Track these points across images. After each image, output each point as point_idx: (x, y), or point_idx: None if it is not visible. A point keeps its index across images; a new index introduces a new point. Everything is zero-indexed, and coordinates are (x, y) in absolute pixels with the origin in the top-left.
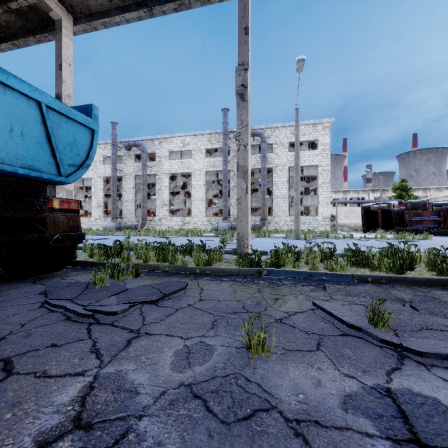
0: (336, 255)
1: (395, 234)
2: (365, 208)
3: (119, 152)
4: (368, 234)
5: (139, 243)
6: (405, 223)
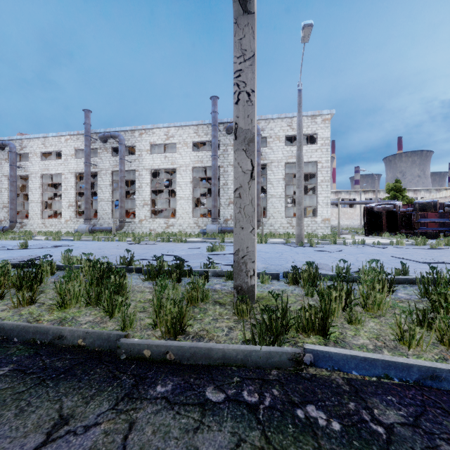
0: (446, 304)
1: (404, 238)
2: (368, 209)
3: (93, 144)
4: (371, 237)
5: (82, 261)
6: (413, 226)
